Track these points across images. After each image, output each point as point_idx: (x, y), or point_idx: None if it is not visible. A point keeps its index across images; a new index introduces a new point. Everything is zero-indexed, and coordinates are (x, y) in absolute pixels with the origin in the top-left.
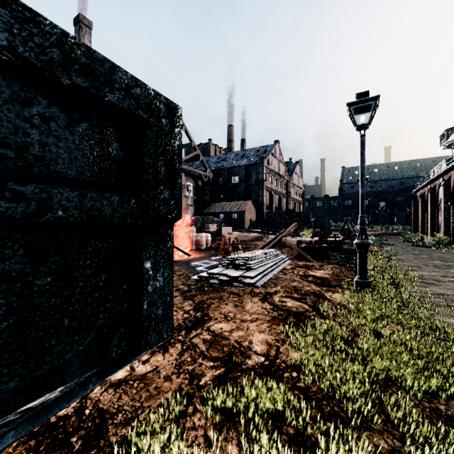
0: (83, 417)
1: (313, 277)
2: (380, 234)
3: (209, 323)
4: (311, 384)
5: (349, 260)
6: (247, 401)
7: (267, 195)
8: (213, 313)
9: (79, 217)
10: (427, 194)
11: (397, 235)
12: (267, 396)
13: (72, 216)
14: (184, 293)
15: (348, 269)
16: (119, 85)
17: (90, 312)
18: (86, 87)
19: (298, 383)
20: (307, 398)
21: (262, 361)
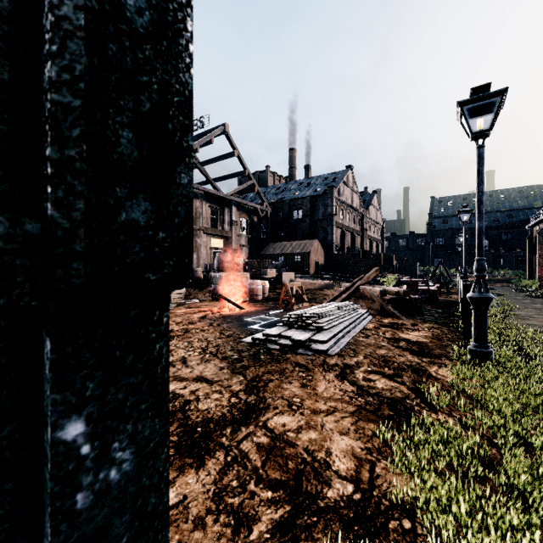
0: None
1: (406, 341)
2: None
3: (266, 414)
4: None
5: (449, 317)
6: None
7: (337, 233)
8: (272, 398)
9: None
10: None
11: (506, 282)
12: None
13: None
14: (232, 363)
15: (452, 329)
16: None
17: None
18: None
19: None
20: None
21: (350, 492)
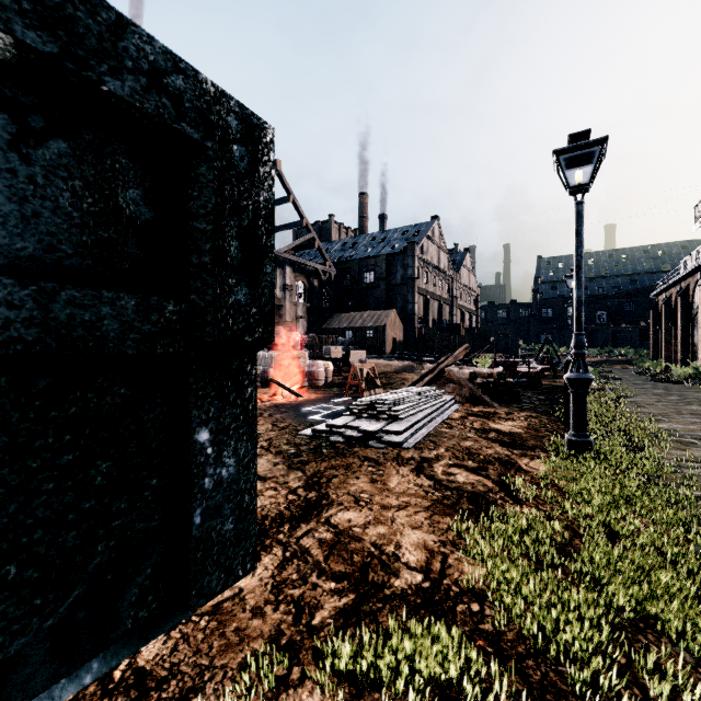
0: (109, 685)
1: (496, 432)
2: (599, 362)
3: (329, 510)
4: (505, 626)
5: (552, 404)
6: (395, 658)
7: (420, 301)
8: (336, 494)
9: (37, 342)
10: (675, 299)
11: (626, 363)
12: (430, 652)
13: (20, 341)
14: (289, 458)
15: (553, 419)
16: (135, 63)
17: (72, 543)
18: (52, 55)
19: (482, 624)
20: (499, 653)
21: (419, 581)
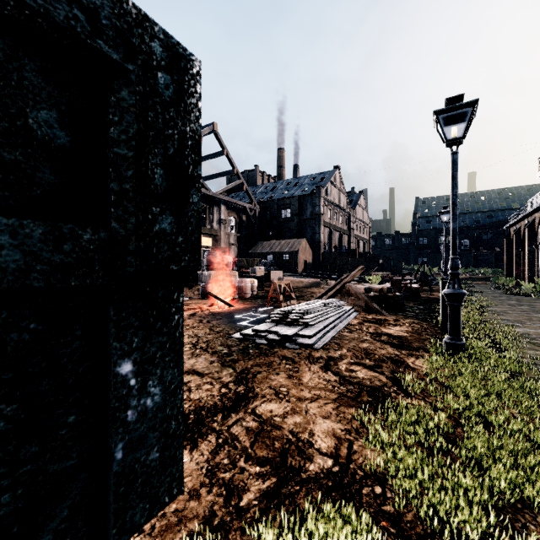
0: None
1: (387, 335)
2: (464, 279)
3: (255, 402)
4: (404, 507)
5: (430, 313)
6: (311, 538)
7: (324, 232)
8: (260, 388)
9: None
10: (523, 230)
11: (485, 280)
12: (342, 534)
13: None
14: (222, 357)
15: (431, 324)
16: None
17: None
18: None
19: (384, 506)
20: (401, 534)
21: (330, 466)
